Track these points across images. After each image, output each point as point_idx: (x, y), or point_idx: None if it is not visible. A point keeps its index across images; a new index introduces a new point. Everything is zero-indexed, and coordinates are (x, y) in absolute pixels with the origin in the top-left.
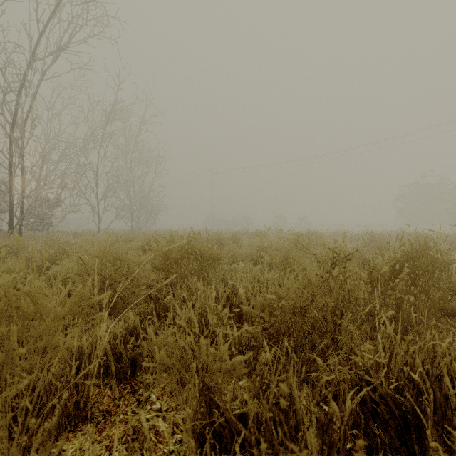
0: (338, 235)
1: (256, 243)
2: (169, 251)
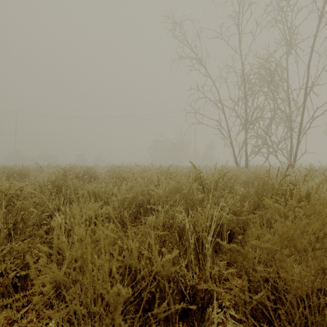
0: (106, 167)
1: (49, 170)
2: (5, 172)
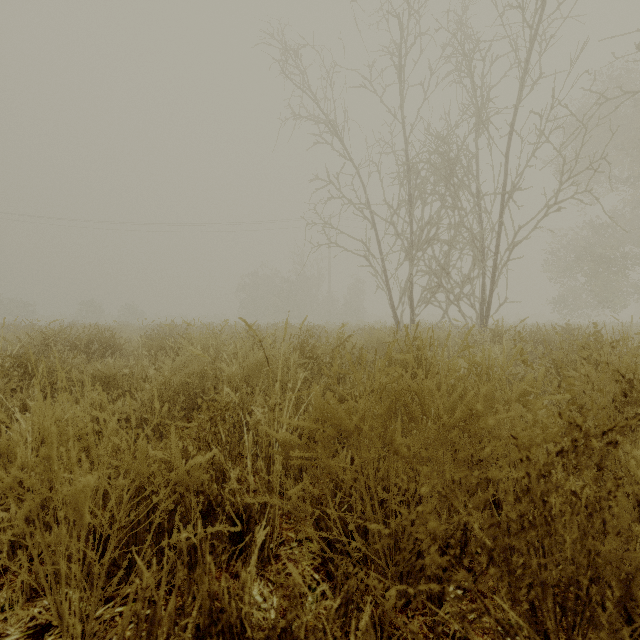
0: (145, 328)
1: (11, 335)
2: None
